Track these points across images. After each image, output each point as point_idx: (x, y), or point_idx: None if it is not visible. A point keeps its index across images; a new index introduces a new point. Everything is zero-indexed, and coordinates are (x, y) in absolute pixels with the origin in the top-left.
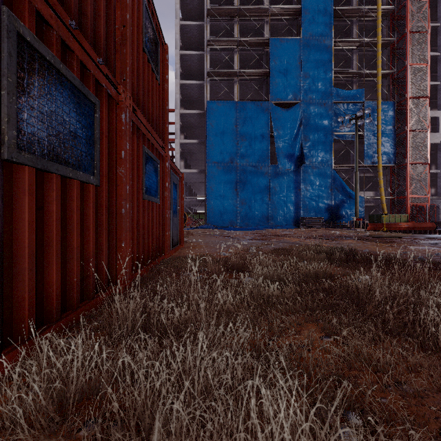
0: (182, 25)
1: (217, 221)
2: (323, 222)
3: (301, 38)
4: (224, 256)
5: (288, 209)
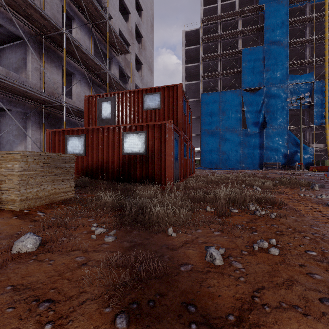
0: (186, 49)
1: (207, 165)
2: (281, 165)
3: (264, 45)
4: None
5: (254, 157)
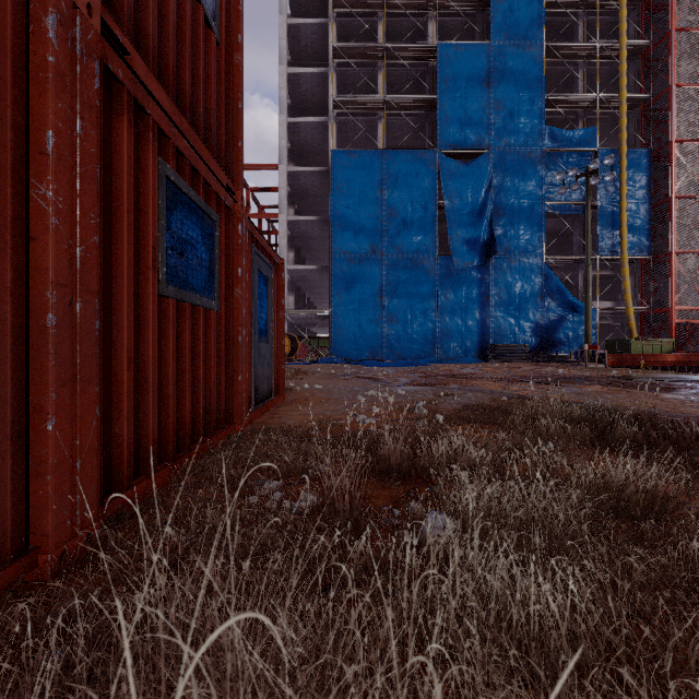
0: (292, 24)
1: (349, 351)
2: (528, 352)
3: (490, 42)
4: (363, 425)
5: (468, 330)
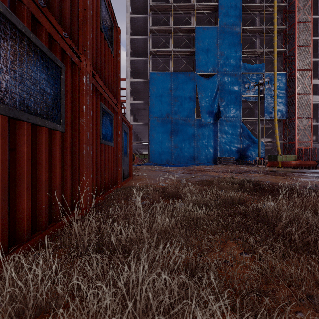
0: (132, 17)
1: (157, 160)
2: (234, 160)
3: (218, 26)
4: (162, 186)
5: (209, 151)
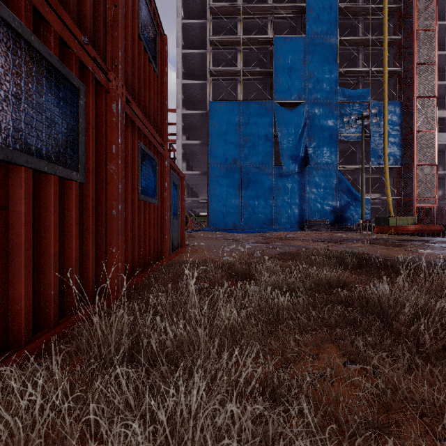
0: (184, 23)
1: (220, 224)
2: (328, 224)
3: (306, 36)
4: (227, 261)
5: (292, 211)
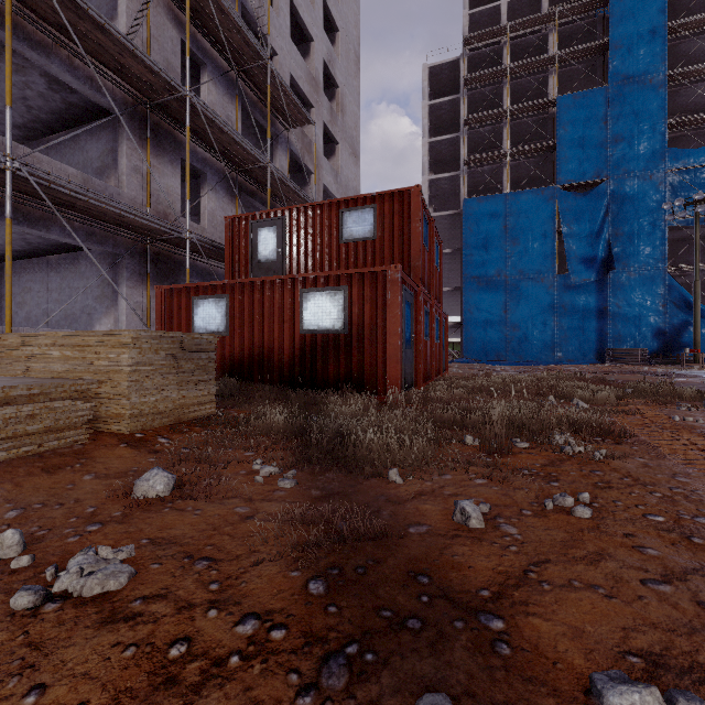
0: (431, 105)
1: (478, 354)
2: (648, 355)
3: (608, 85)
4: None
5: (586, 336)
